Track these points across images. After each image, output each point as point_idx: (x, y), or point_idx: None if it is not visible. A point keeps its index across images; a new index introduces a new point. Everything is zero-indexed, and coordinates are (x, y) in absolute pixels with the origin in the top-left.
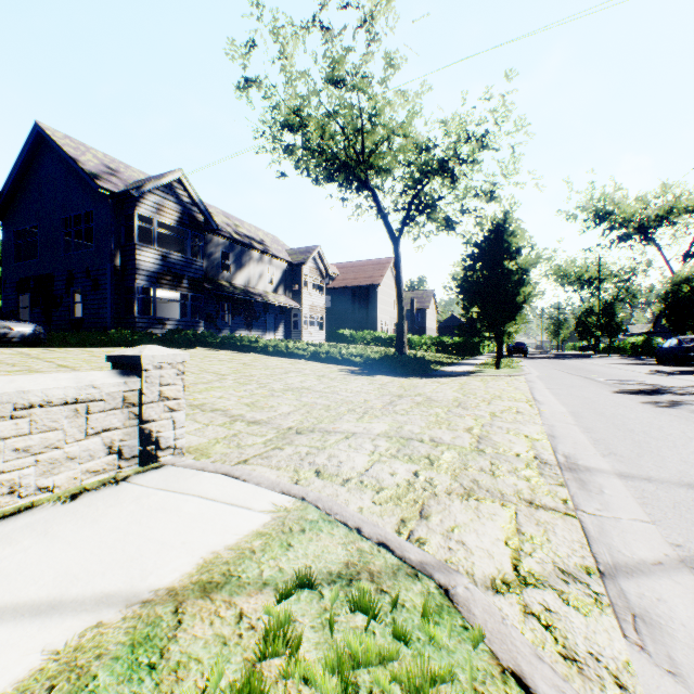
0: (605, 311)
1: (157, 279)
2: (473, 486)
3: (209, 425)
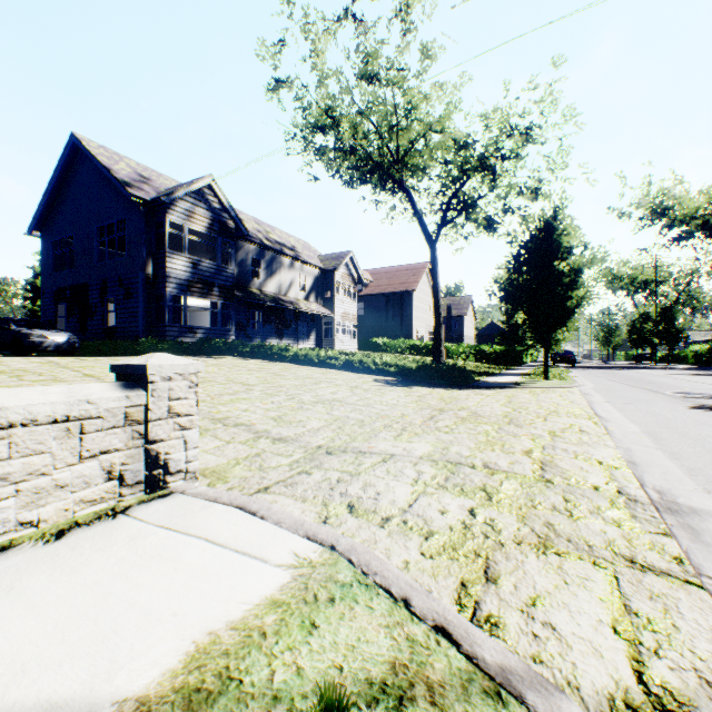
0: (664, 317)
1: (188, 287)
2: (548, 532)
3: (230, 442)
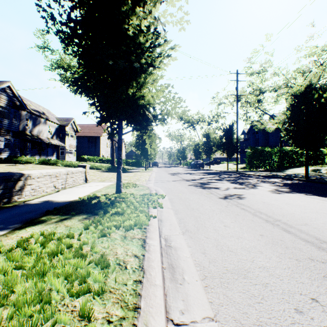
0: (182, 151)
1: None
2: (136, 181)
3: None
